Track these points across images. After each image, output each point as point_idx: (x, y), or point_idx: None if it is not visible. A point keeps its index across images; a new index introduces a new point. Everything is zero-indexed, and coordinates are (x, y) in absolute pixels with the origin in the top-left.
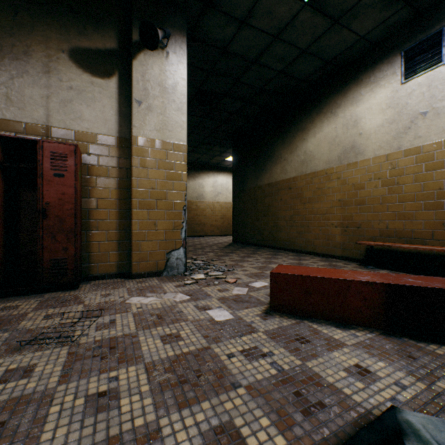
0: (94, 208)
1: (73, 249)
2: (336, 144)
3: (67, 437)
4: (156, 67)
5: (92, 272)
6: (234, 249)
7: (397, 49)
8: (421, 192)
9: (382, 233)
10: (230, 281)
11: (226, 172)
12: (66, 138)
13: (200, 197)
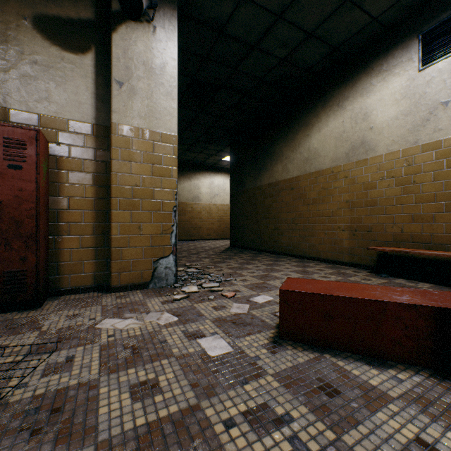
0: (64, 209)
1: (34, 259)
2: (344, 139)
3: None
4: (140, 43)
5: (63, 285)
6: (232, 254)
7: (413, 33)
8: (442, 191)
9: (396, 238)
10: (228, 295)
11: (223, 172)
12: (29, 123)
13: (196, 198)
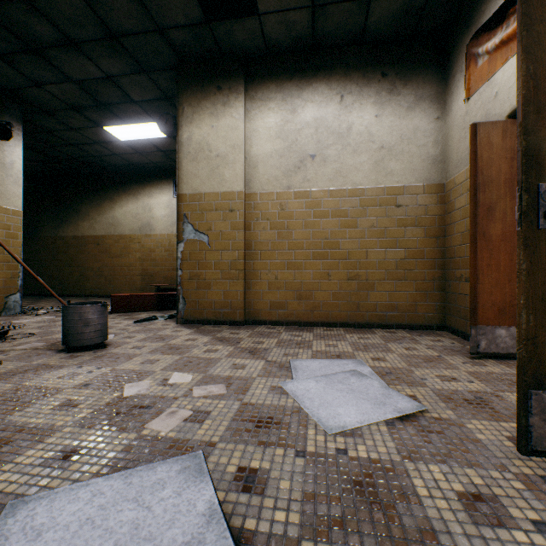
0: None
1: None
2: (139, 219)
3: None
4: None
5: None
6: (34, 300)
7: (172, 177)
8: None
9: (165, 279)
10: None
11: None
12: None
13: None
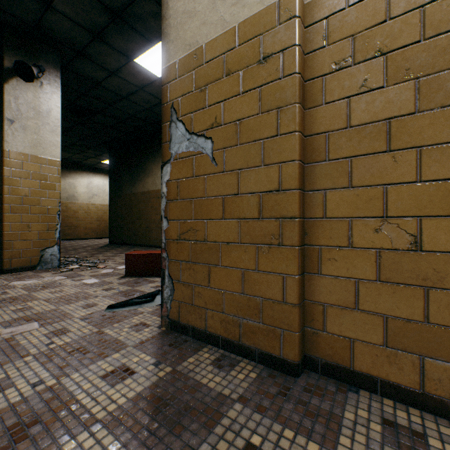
0: None
1: None
2: None
3: (11, 317)
4: (30, 93)
5: None
6: (110, 248)
7: None
8: None
9: None
10: (101, 267)
11: (103, 173)
12: None
13: (72, 197)
